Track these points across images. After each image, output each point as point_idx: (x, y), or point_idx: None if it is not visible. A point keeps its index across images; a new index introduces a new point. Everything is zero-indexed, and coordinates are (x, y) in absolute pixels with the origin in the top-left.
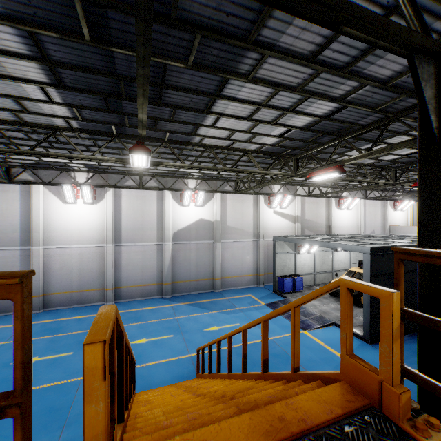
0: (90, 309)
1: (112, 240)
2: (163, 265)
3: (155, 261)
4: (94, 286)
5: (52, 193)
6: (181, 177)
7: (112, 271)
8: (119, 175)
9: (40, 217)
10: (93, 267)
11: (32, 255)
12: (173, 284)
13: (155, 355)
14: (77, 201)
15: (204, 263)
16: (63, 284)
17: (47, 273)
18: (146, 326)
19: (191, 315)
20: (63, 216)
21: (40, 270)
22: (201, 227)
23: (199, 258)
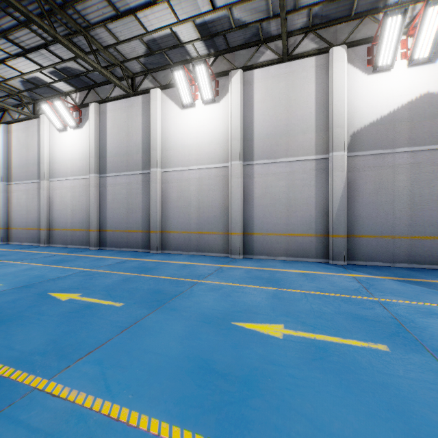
0: (208, 258)
1: (239, 154)
2: (329, 199)
3: (311, 191)
4: (216, 228)
5: (170, 98)
6: (370, 12)
7: (239, 205)
8: (250, 48)
9: (158, 130)
10: (214, 198)
11: (150, 180)
12: (350, 241)
13: (317, 415)
14: (195, 103)
15: (436, 199)
16: (180, 221)
17: (164, 205)
18: (289, 298)
19: (433, 305)
20: (180, 127)
21: (157, 199)
22: (425, 112)
23: (419, 185)
